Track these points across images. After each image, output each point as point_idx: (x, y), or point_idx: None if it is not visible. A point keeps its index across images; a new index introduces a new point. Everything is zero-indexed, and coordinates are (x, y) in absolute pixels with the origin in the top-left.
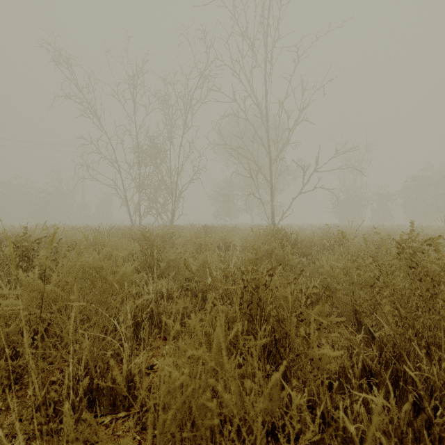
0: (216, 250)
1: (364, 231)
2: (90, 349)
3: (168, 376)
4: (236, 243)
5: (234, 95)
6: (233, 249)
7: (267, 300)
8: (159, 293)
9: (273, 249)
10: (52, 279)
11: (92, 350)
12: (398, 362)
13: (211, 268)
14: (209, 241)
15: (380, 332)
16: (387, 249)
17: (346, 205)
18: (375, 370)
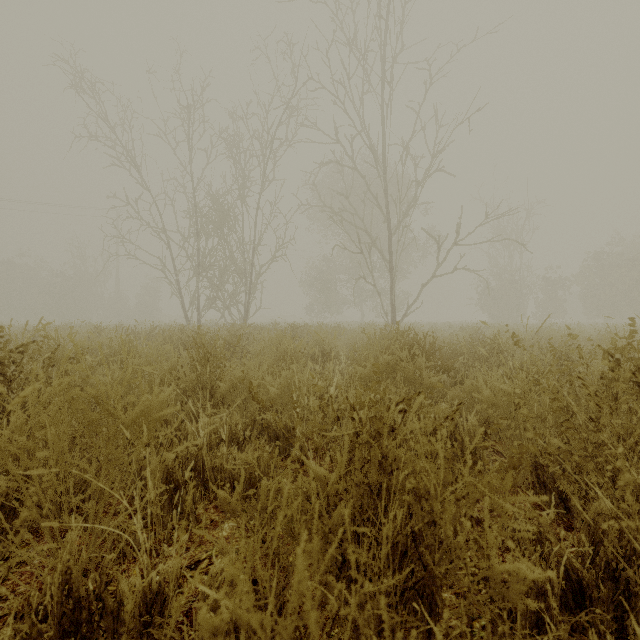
0: (309, 363)
1: (529, 332)
2: (86, 539)
3: (213, 608)
4: (340, 351)
5: (337, 133)
6: (335, 360)
7: (397, 457)
8: (217, 433)
9: (397, 361)
10: (15, 418)
11: (91, 541)
12: (628, 566)
13: (300, 390)
14: (298, 348)
15: (612, 522)
16: (573, 361)
17: (499, 295)
18: (588, 581)
